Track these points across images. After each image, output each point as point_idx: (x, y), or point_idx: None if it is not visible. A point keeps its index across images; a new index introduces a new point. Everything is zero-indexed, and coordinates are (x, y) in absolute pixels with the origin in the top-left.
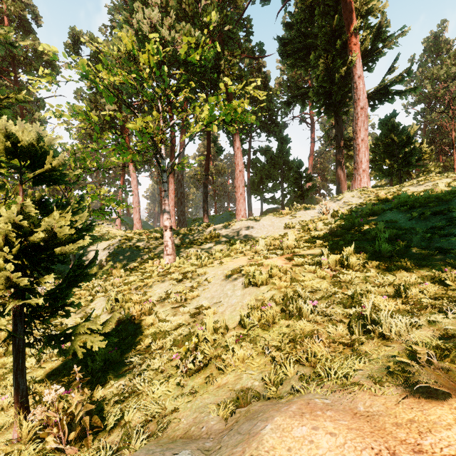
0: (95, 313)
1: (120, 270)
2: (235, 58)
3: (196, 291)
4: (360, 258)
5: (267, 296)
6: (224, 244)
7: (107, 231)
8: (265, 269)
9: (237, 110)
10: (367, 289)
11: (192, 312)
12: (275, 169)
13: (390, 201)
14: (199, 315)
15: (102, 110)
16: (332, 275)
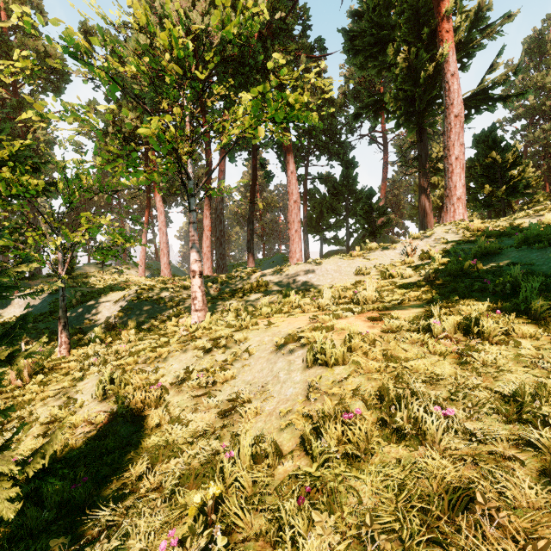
0: (81, 399)
1: (130, 332)
2: (288, 55)
3: (230, 370)
4: (500, 320)
5: (347, 386)
6: (274, 295)
7: (127, 278)
8: (338, 336)
9: (292, 106)
10: (548, 386)
11: (222, 406)
12: (338, 200)
13: (502, 236)
14: (233, 413)
15: (122, 126)
16: (455, 349)
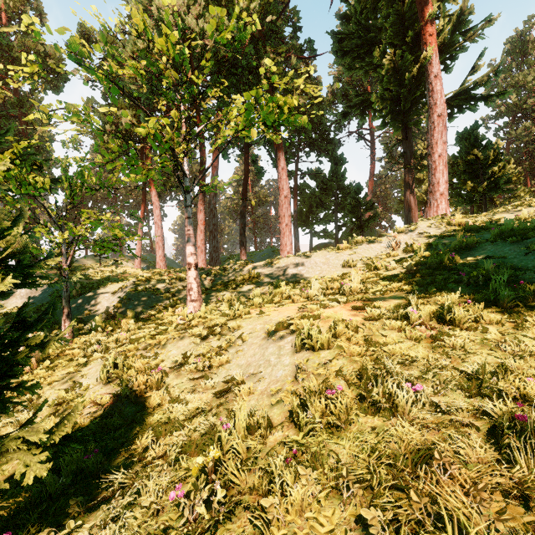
0: (86, 383)
1: (129, 321)
2: (279, 56)
3: (225, 355)
4: (470, 309)
5: (331, 367)
6: (265, 286)
7: (124, 270)
8: (324, 324)
9: (283, 108)
10: (504, 365)
11: (218, 388)
12: (327, 195)
13: (481, 231)
14: (228, 393)
15: (119, 124)
16: (429, 335)
